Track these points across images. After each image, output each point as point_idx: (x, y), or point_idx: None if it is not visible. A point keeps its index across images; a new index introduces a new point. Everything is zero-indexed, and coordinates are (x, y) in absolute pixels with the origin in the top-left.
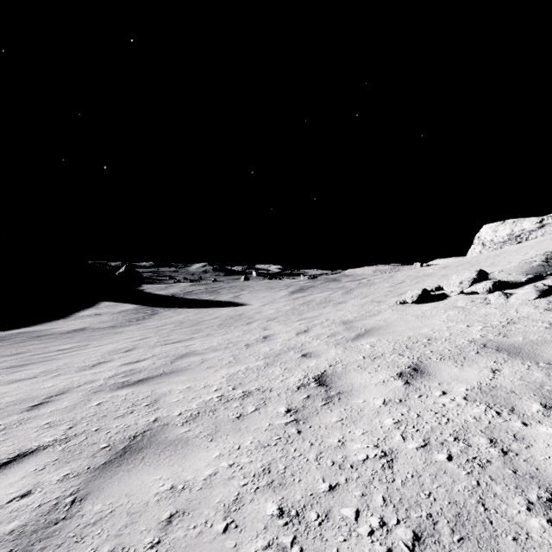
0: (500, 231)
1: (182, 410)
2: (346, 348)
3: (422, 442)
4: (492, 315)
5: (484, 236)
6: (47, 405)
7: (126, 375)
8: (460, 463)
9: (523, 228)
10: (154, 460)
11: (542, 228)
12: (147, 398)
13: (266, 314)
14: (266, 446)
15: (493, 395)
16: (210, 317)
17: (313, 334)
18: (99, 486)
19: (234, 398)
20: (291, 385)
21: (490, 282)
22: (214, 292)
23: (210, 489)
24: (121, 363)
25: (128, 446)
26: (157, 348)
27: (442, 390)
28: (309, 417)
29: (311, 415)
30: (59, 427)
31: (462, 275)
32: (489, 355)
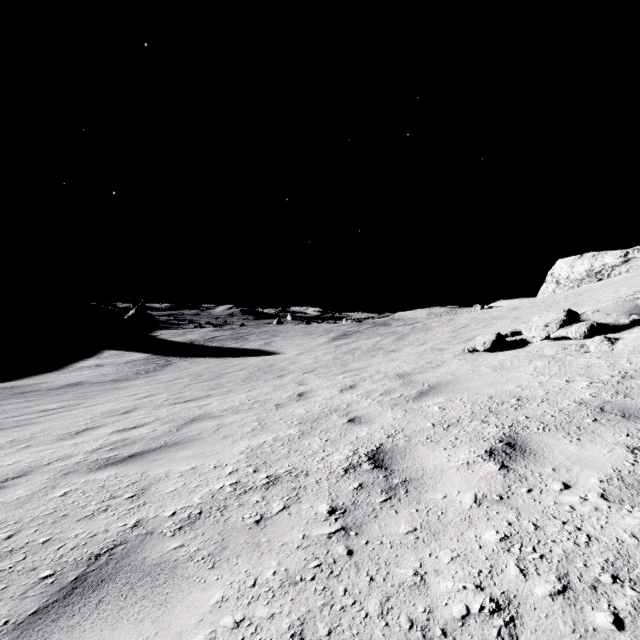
0: (578, 267)
1: (177, 508)
2: (407, 411)
3: (556, 581)
4: (597, 366)
5: (558, 273)
6: None
7: (115, 448)
8: None
9: (605, 263)
10: (116, 607)
11: (626, 263)
12: (134, 484)
13: (303, 365)
14: (299, 581)
15: None
16: (235, 369)
17: (362, 390)
18: None
19: (254, 486)
20: (336, 465)
21: (585, 324)
22: (241, 339)
23: None
24: (113, 430)
25: (82, 575)
26: (163, 408)
27: (562, 480)
28: (363, 522)
29: (367, 519)
30: None
31: (546, 316)
32: (615, 425)
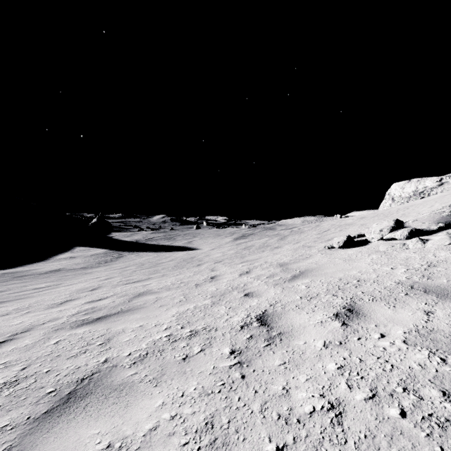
0: (407, 188)
1: (132, 351)
2: (284, 289)
3: (369, 392)
4: (413, 258)
5: (393, 192)
6: (10, 343)
7: (87, 313)
8: (415, 421)
9: (426, 186)
10: (96, 408)
11: (441, 186)
12: (102, 336)
13: (214, 257)
14: (210, 393)
15: (433, 339)
16: (167, 260)
17: (254, 275)
18: (34, 442)
19: (181, 337)
20: (235, 324)
21: (407, 230)
22: (171, 239)
23: (148, 449)
24: (85, 301)
25: (73, 391)
26: (119, 287)
27: (380, 332)
28: (252, 359)
29: (254, 357)
30: (14, 367)
31: (381, 224)
32: (418, 297)
